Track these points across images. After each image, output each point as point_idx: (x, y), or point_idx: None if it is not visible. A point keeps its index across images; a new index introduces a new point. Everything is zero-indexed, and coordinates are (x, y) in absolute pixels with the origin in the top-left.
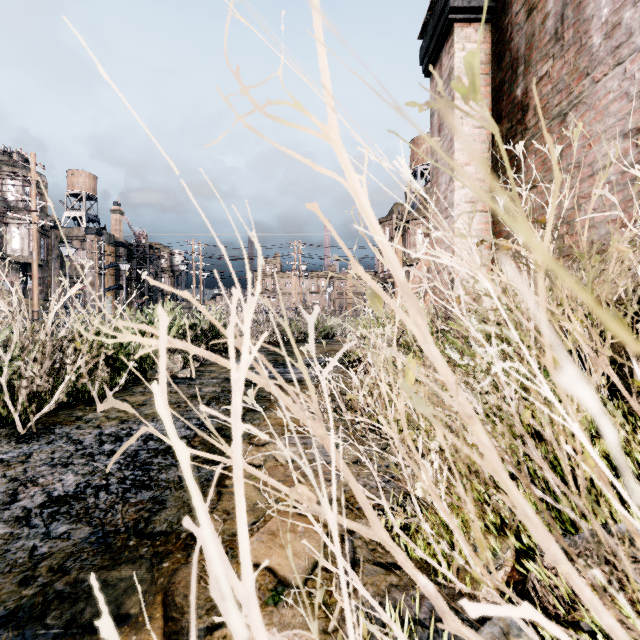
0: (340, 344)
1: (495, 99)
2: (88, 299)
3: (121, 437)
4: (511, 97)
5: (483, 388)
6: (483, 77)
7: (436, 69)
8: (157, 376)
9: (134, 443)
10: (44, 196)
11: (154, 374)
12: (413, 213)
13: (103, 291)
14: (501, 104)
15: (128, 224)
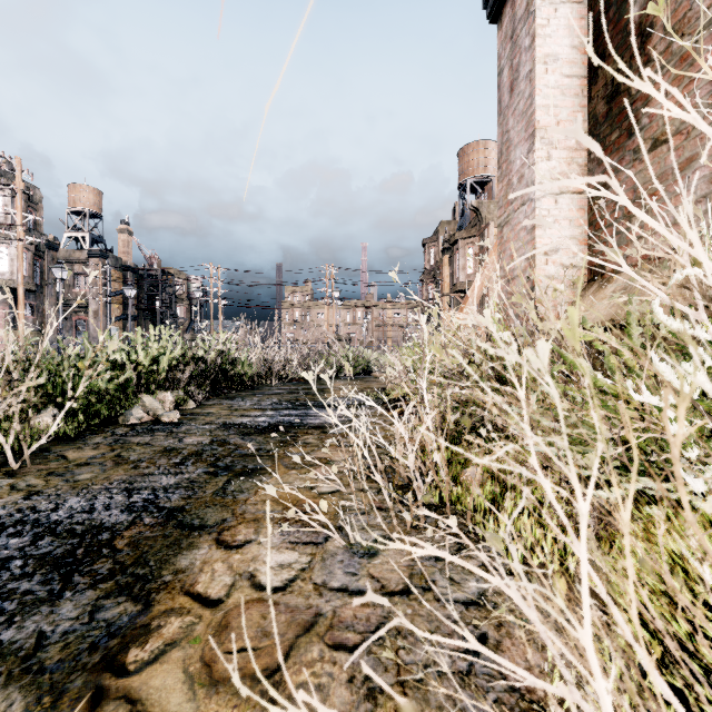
0: (378, 381)
1: (593, 35)
2: (91, 331)
3: (2, 528)
4: (621, 23)
5: (689, 455)
6: (575, 6)
7: (506, 8)
8: (132, 420)
9: (14, 542)
10: (38, 212)
11: (128, 418)
12: (463, 231)
13: (108, 322)
14: (604, 38)
15: (138, 246)
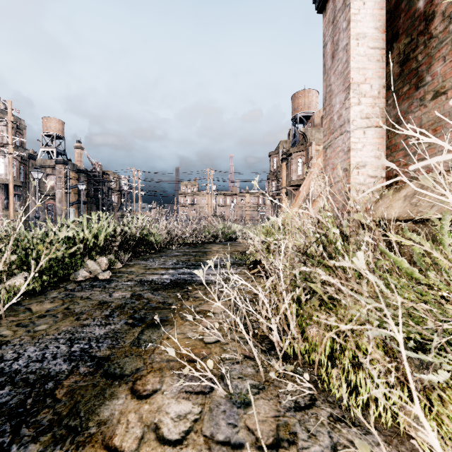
0: (241, 245)
1: (390, 20)
2: (57, 211)
3: None
4: (410, 12)
5: None
6: (377, 1)
7: (329, 3)
8: (79, 278)
9: None
10: (23, 135)
11: (76, 276)
12: (295, 147)
13: (68, 205)
14: (397, 22)
15: (87, 157)
